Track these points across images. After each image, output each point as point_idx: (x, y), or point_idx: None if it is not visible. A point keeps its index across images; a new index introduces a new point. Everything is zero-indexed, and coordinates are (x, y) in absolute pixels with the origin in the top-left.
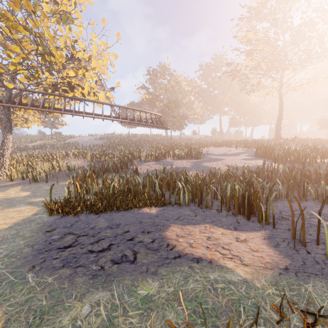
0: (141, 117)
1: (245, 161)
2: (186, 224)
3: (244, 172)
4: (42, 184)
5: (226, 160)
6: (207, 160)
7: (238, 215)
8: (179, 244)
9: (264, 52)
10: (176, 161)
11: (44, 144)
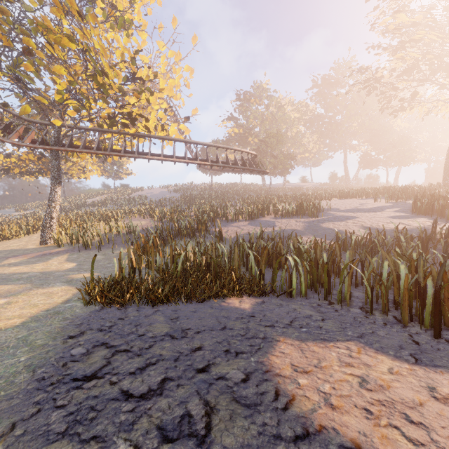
0: (227, 157)
1: (395, 220)
2: (307, 338)
3: (398, 239)
4: (93, 252)
5: (362, 219)
6: (329, 219)
7: (409, 323)
8: (301, 394)
9: (424, 43)
10: (280, 221)
11: (106, 200)
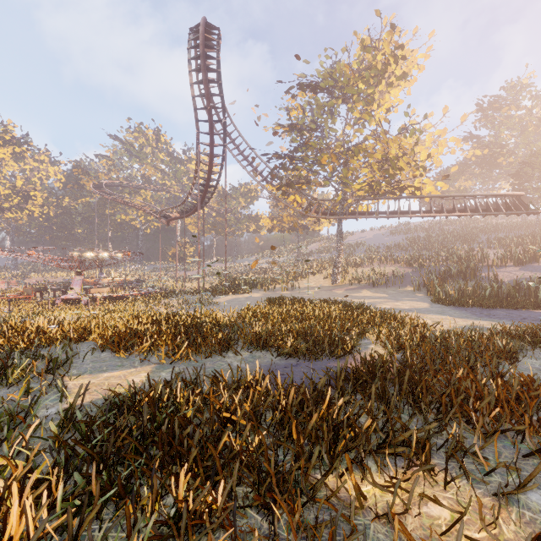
0: (487, 203)
1: None
2: None
3: None
4: (383, 289)
5: None
6: None
7: None
8: None
9: None
10: None
11: (327, 247)
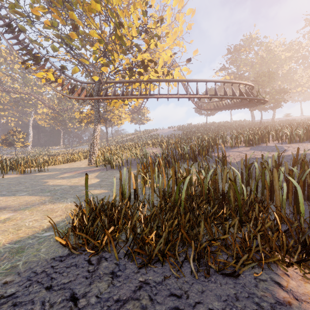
0: (225, 90)
1: None
2: None
3: None
4: (115, 171)
5: None
6: None
7: None
8: None
9: None
10: (288, 145)
11: (134, 137)
